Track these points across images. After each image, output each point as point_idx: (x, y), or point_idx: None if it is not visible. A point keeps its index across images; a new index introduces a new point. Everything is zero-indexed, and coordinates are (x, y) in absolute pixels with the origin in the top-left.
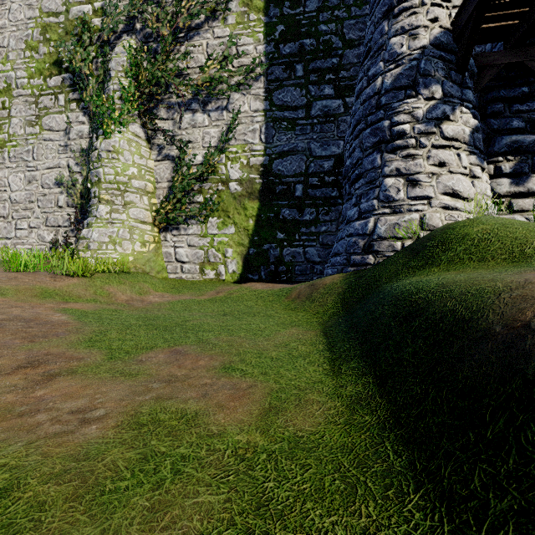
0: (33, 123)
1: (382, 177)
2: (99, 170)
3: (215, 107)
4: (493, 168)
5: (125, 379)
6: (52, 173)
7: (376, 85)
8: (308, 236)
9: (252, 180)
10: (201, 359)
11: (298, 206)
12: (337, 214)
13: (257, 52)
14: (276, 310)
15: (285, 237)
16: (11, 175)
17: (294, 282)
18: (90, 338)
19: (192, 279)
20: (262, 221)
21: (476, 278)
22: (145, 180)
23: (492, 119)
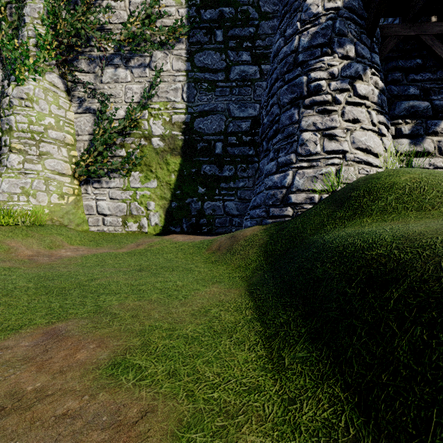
0: None
1: (300, 132)
2: (9, 117)
3: (137, 64)
4: (394, 130)
5: None
6: None
7: (293, 44)
8: (228, 191)
9: (174, 136)
10: (82, 348)
11: (218, 162)
12: (253, 171)
13: (179, 14)
14: (196, 263)
15: (206, 192)
16: None
17: (214, 234)
18: None
19: (114, 232)
20: (184, 176)
21: None
22: (64, 132)
23: (393, 86)
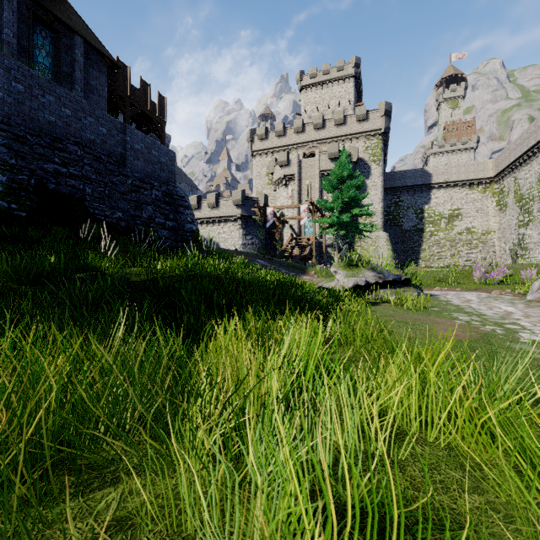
0: (539, 211)
1: None
2: None
3: None
4: None
5: None
6: None
7: None
8: None
9: None
10: None
11: None
12: None
13: None
14: None
15: None
16: (533, 233)
17: None
18: None
19: None
20: None
21: None
22: None
23: None
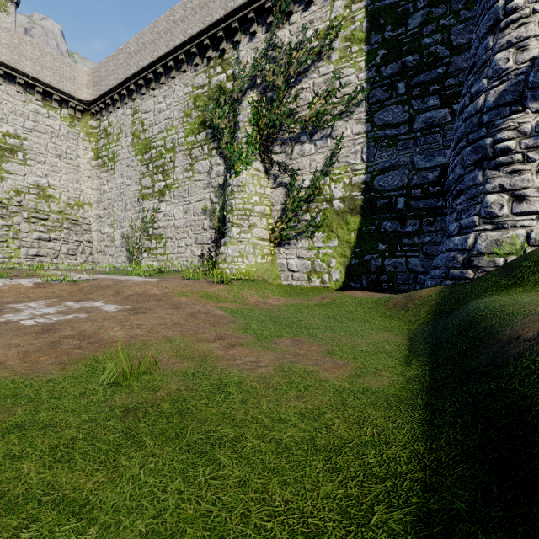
0: (188, 169)
1: (483, 194)
2: (232, 201)
3: (320, 136)
4: None
5: (270, 351)
6: (200, 205)
7: (478, 104)
8: (411, 247)
9: (353, 197)
10: (312, 346)
11: (399, 218)
12: (443, 224)
13: (358, 80)
14: (373, 317)
15: (386, 248)
16: (175, 209)
17: (395, 292)
18: (242, 327)
19: (301, 286)
20: (364, 234)
21: (533, 302)
22: (264, 206)
23: None
